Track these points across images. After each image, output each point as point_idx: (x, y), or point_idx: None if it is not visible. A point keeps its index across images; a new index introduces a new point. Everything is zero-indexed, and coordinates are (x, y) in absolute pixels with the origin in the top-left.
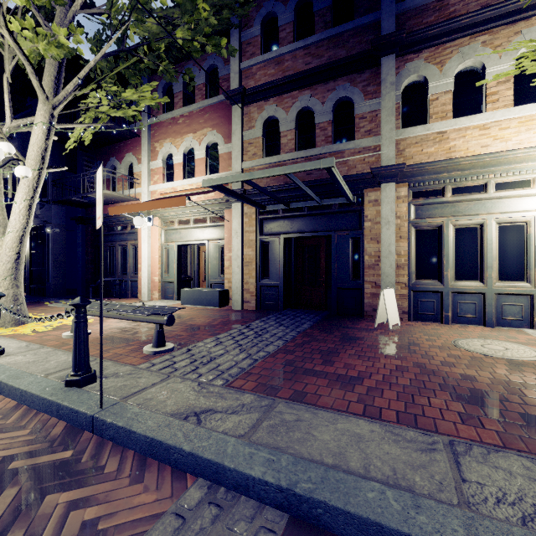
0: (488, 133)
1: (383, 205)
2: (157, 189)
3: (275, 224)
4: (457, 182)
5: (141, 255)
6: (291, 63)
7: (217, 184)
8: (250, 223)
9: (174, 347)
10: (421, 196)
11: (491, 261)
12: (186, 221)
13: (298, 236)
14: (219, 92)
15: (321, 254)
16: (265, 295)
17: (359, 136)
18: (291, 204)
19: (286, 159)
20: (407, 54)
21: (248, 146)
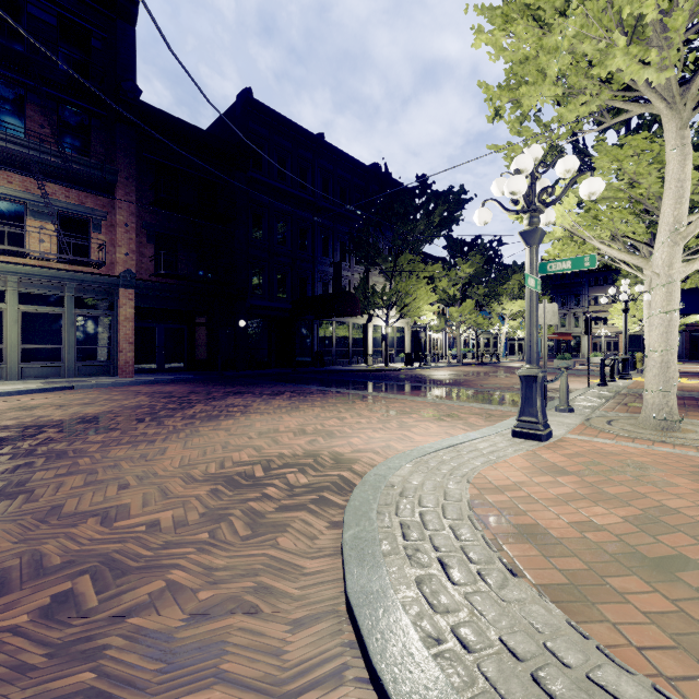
0: None
1: None
2: None
3: None
4: None
5: None
6: None
7: None
8: None
9: None
10: None
11: None
12: None
13: None
14: None
15: None
16: None
17: None
18: None
19: None
20: None
21: None
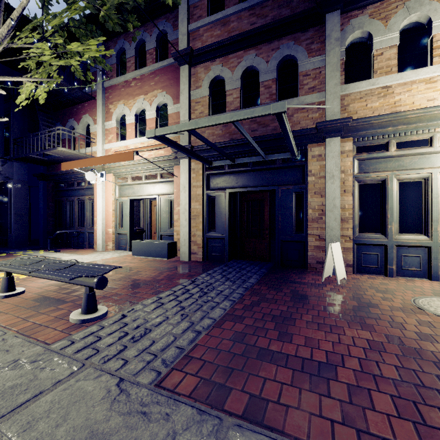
0: (435, 87)
1: (328, 159)
2: (112, 148)
3: (221, 179)
4: (402, 136)
5: (97, 208)
6: (237, 23)
7: (161, 134)
8: (197, 178)
9: (108, 311)
10: (365, 151)
11: (436, 215)
12: (138, 177)
13: (243, 191)
14: (169, 56)
15: (264, 207)
16: (212, 247)
17: (303, 93)
18: (236, 160)
19: None
20: (351, 10)
21: (195, 105)
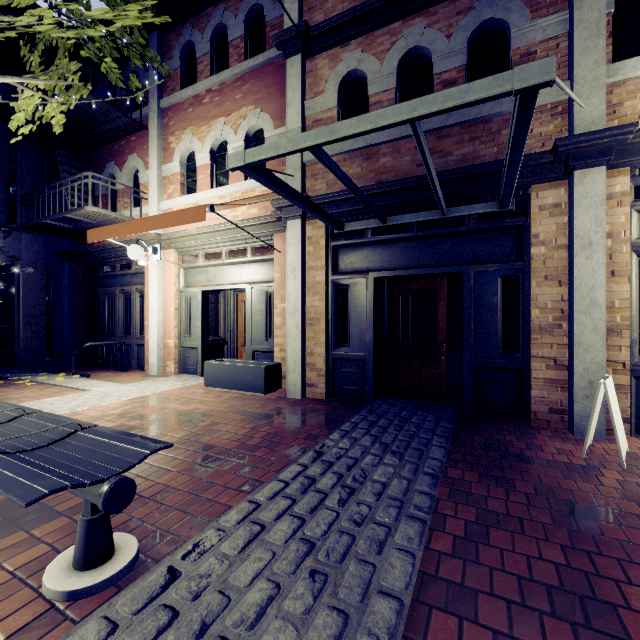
0: None
1: (579, 212)
2: (173, 206)
3: (358, 254)
4: None
5: (149, 306)
6: None
7: (256, 161)
8: (317, 253)
9: (141, 547)
10: None
11: None
12: (215, 254)
13: (401, 275)
14: (266, 47)
15: (438, 305)
16: (342, 374)
17: None
18: (389, 219)
19: (381, 141)
20: None
21: (313, 126)
